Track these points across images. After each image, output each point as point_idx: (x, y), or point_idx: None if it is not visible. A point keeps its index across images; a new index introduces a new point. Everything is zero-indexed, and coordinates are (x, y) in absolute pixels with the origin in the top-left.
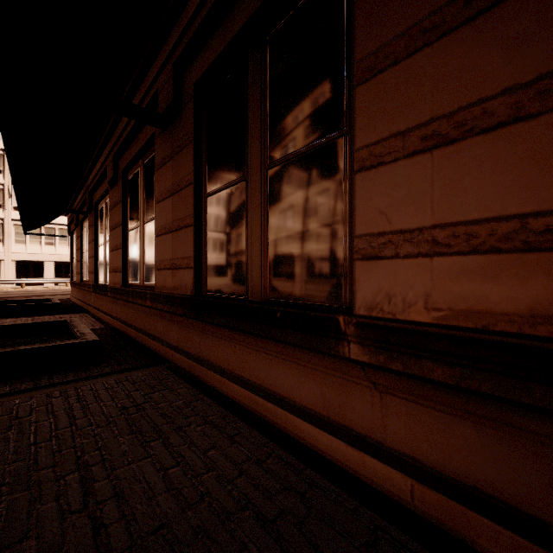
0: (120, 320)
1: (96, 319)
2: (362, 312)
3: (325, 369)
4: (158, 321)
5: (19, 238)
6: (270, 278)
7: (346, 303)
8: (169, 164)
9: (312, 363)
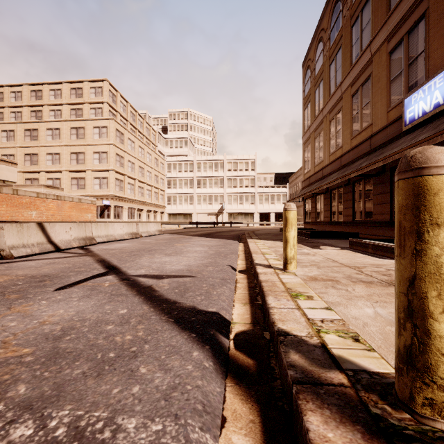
0: None
1: None
2: None
3: None
4: (373, 230)
5: (260, 201)
6: None
7: None
8: (379, 185)
9: None
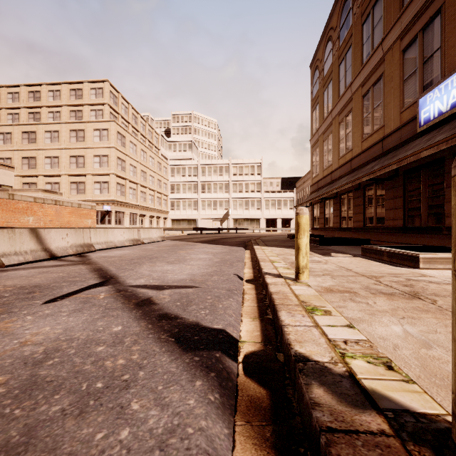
0: None
1: None
2: (446, 226)
3: (440, 237)
4: (385, 236)
5: (266, 206)
6: (428, 221)
7: (445, 225)
8: (392, 190)
9: (437, 237)
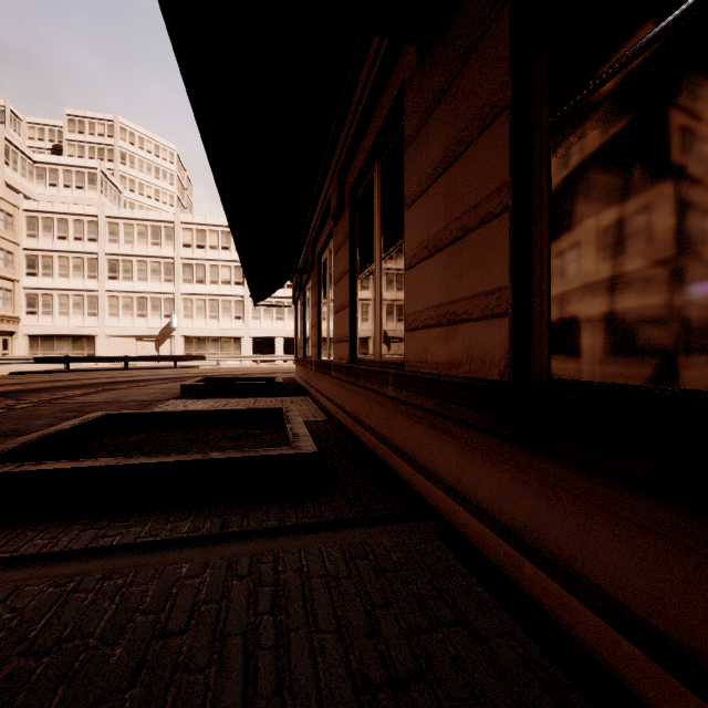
0: (346, 412)
1: (318, 406)
2: None
3: None
4: (409, 426)
5: (255, 314)
6: None
7: None
8: (436, 114)
9: None
